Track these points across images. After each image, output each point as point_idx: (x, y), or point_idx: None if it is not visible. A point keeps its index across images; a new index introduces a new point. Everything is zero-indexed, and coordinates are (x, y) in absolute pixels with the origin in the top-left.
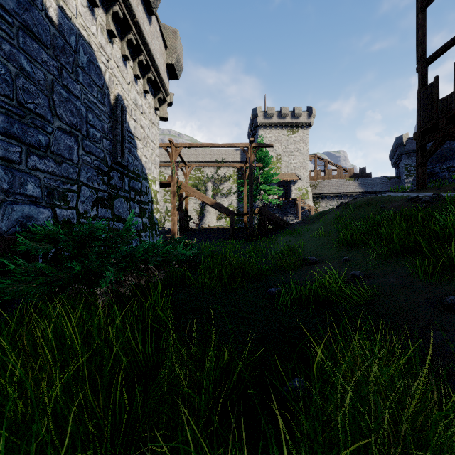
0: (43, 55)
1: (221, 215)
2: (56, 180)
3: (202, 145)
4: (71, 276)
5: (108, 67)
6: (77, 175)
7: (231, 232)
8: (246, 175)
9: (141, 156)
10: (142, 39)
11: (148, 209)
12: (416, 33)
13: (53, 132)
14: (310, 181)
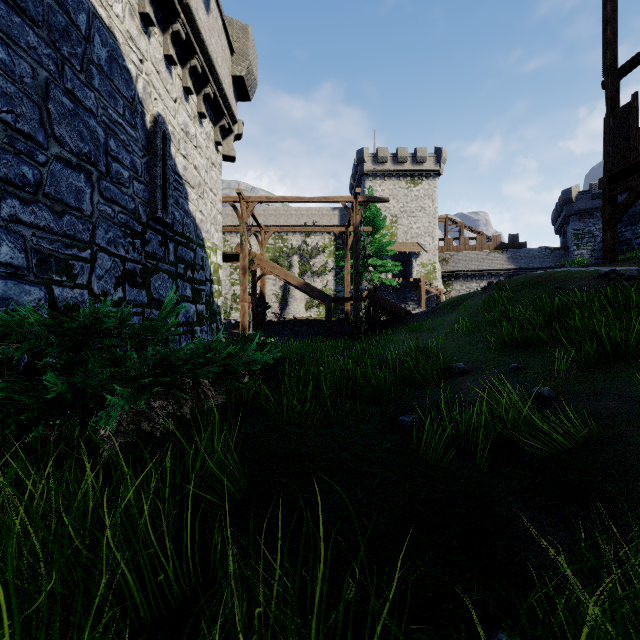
0: (30, 36)
1: (312, 302)
2: (53, 241)
3: (286, 199)
4: (47, 404)
5: (142, 70)
6: (89, 235)
7: (327, 325)
8: (348, 243)
9: (194, 211)
10: (195, 33)
11: (206, 291)
12: (603, 31)
13: (48, 163)
14: (438, 254)
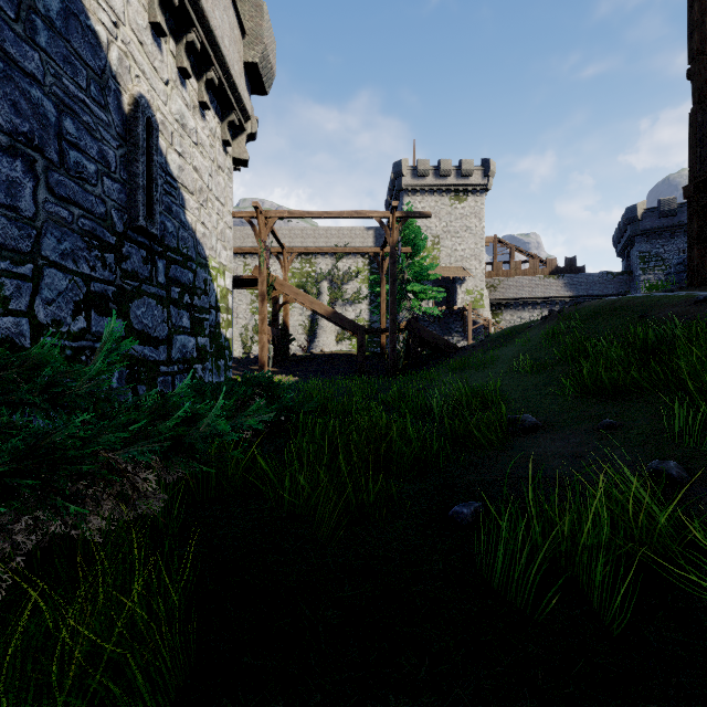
0: None
1: (343, 334)
2: None
3: (311, 214)
4: None
5: (116, 37)
6: (31, 244)
7: (359, 361)
8: (384, 266)
9: (193, 222)
10: None
11: (210, 321)
12: (689, 9)
13: None
14: (486, 279)
